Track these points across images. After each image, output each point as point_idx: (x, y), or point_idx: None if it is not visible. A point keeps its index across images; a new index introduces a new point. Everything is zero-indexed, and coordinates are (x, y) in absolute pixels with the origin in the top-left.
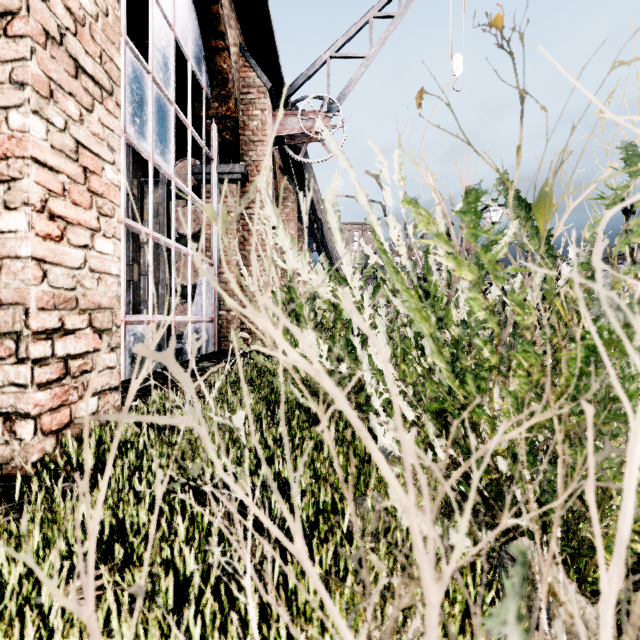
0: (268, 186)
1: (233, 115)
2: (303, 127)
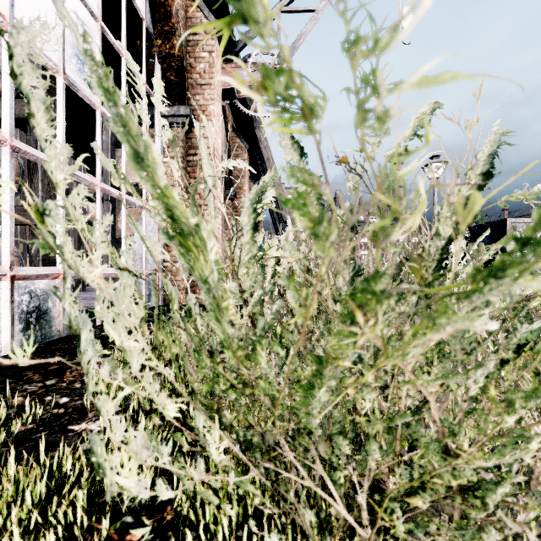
0: (216, 132)
1: (177, 53)
2: None
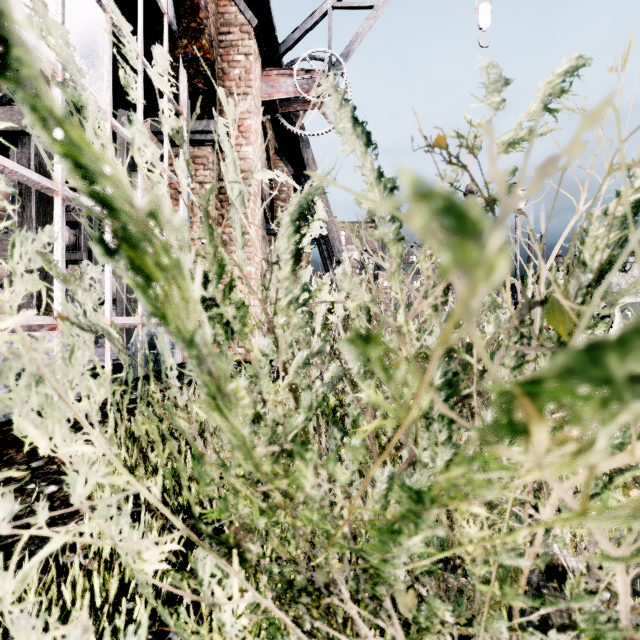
0: (254, 152)
1: (207, 56)
2: (299, 88)
